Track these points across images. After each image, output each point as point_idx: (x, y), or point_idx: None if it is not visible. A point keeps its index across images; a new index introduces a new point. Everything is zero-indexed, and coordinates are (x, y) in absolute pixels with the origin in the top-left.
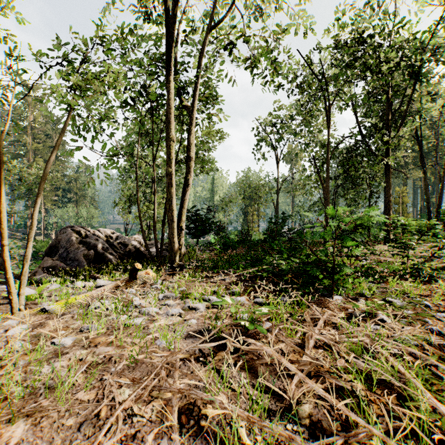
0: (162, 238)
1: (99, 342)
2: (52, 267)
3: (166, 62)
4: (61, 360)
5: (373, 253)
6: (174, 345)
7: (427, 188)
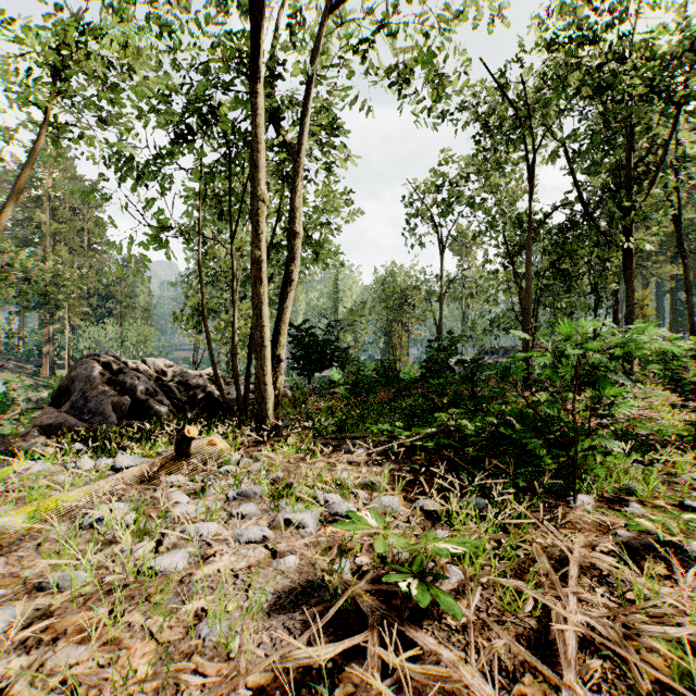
0: (247, 375)
1: (66, 629)
2: (57, 425)
3: (250, 58)
4: None
5: None
6: (240, 642)
7: (689, 291)
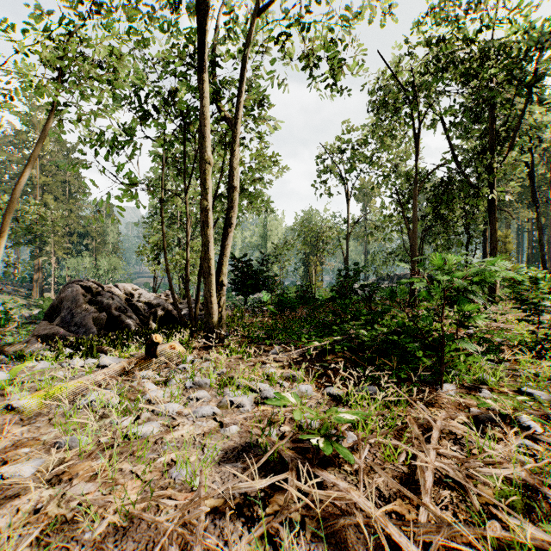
0: (197, 296)
1: (77, 472)
2: (50, 335)
3: (200, 55)
4: (2, 513)
5: (485, 318)
6: (200, 480)
7: (541, 231)
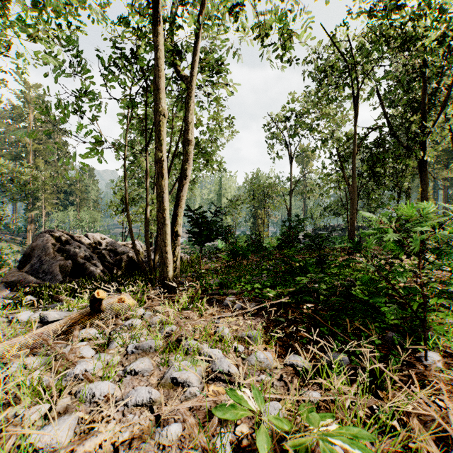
0: (156, 245)
1: None
2: (18, 281)
3: (154, 6)
4: None
5: (439, 268)
6: None
7: None
